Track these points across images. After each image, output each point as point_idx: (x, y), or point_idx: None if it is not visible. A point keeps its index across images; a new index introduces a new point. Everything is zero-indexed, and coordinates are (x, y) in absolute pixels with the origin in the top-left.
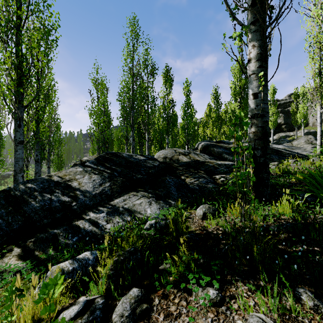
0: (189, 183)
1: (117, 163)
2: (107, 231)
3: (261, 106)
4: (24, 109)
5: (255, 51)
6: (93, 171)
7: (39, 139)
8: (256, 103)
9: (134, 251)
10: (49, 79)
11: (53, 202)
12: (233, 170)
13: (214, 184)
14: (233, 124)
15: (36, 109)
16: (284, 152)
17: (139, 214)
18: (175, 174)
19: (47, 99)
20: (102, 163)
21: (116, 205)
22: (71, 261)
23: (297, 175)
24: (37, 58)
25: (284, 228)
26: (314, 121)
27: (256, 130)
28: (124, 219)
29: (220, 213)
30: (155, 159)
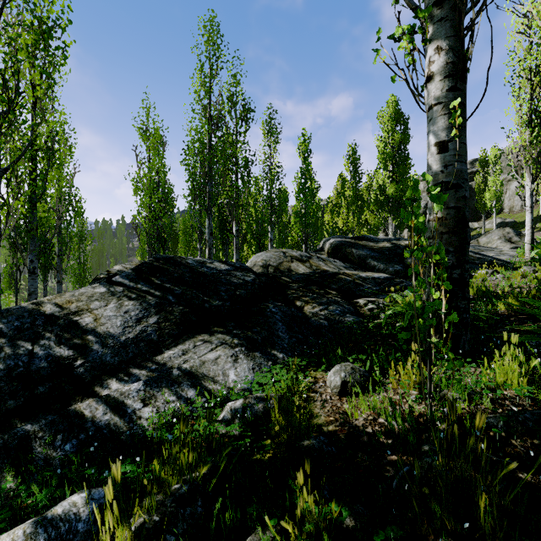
0: (310, 314)
1: (175, 278)
2: (141, 425)
3: (453, 167)
4: (2, 174)
5: (441, 58)
6: (126, 293)
7: (36, 232)
8: (444, 162)
9: (189, 493)
10: (60, 126)
11: (36, 359)
12: (389, 289)
13: (356, 317)
14: (409, 199)
15: (30, 176)
16: (472, 256)
17: (212, 383)
18: (285, 298)
19: (51, 159)
20: (145, 277)
21: (167, 364)
22: (32, 529)
23: (509, 299)
24: (31, 83)
25: (521, 424)
26: (512, 205)
27: (444, 215)
28: (180, 395)
29: (375, 382)
30: (247, 270)
